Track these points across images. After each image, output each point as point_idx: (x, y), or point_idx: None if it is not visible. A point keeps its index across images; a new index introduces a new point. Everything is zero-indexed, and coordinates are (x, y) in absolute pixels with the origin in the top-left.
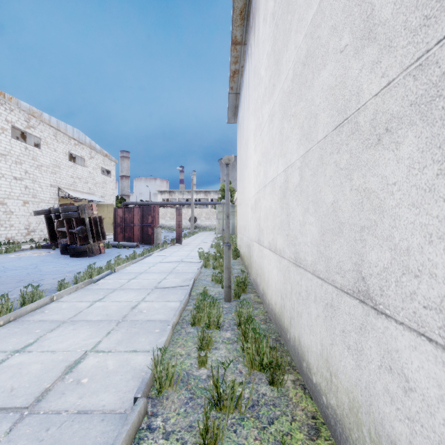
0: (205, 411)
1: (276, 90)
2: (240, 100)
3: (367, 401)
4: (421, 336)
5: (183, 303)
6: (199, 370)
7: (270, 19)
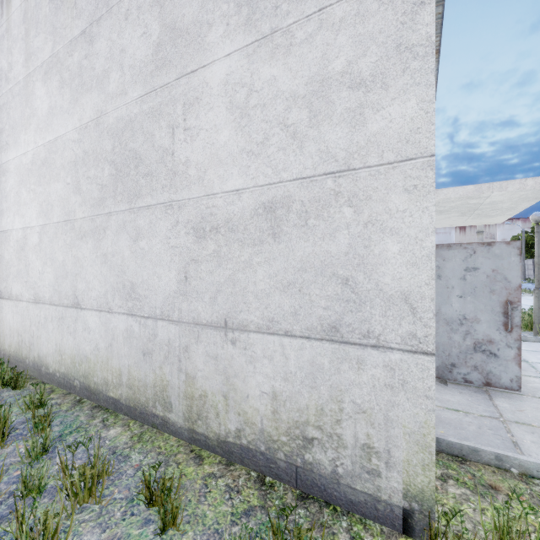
0: None
1: (11, 151)
2: None
3: (78, 350)
4: (93, 310)
5: None
6: None
7: (2, 74)
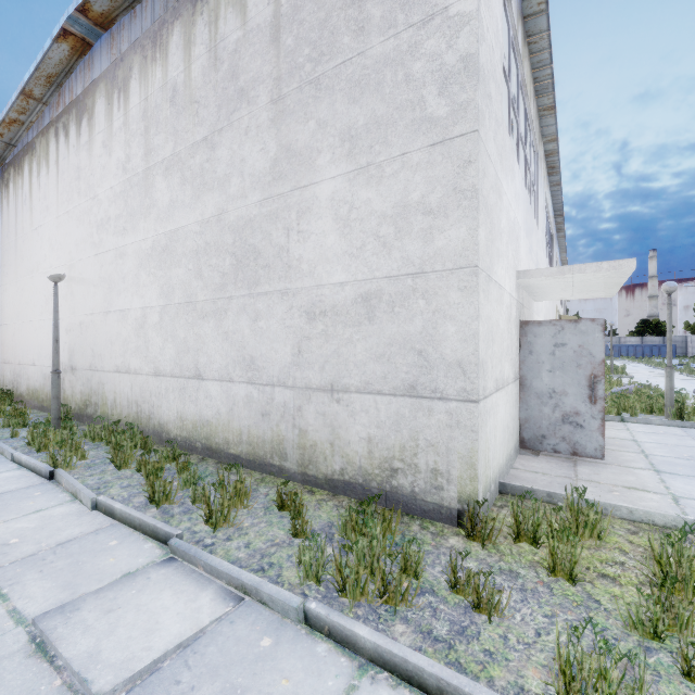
0: (116, 455)
1: (129, 236)
2: (19, 159)
3: (200, 416)
4: (214, 380)
5: (1, 442)
6: (81, 461)
7: (119, 164)
